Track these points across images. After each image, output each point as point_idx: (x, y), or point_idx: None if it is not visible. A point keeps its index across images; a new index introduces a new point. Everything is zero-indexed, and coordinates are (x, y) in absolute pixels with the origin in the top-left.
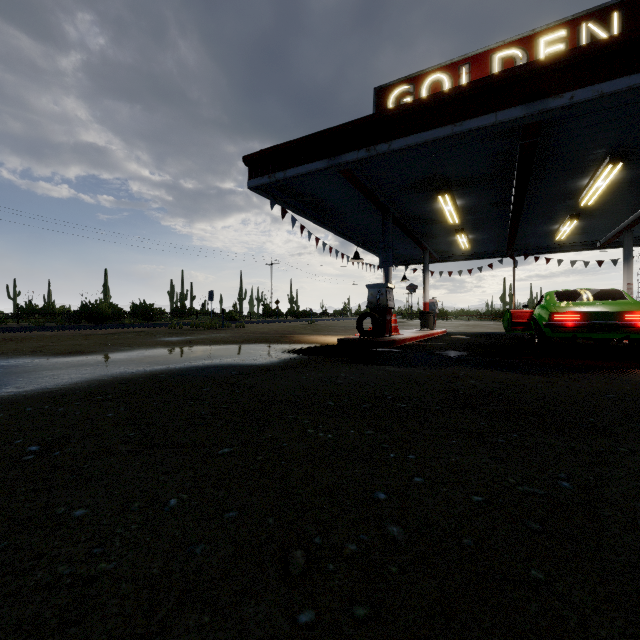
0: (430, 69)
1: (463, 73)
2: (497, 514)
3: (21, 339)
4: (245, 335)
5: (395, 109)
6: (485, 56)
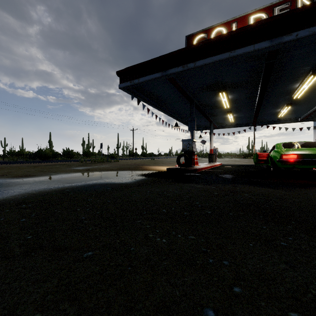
0: (216, 25)
1: (233, 27)
2: None
3: None
4: (118, 166)
5: (198, 44)
6: (245, 17)
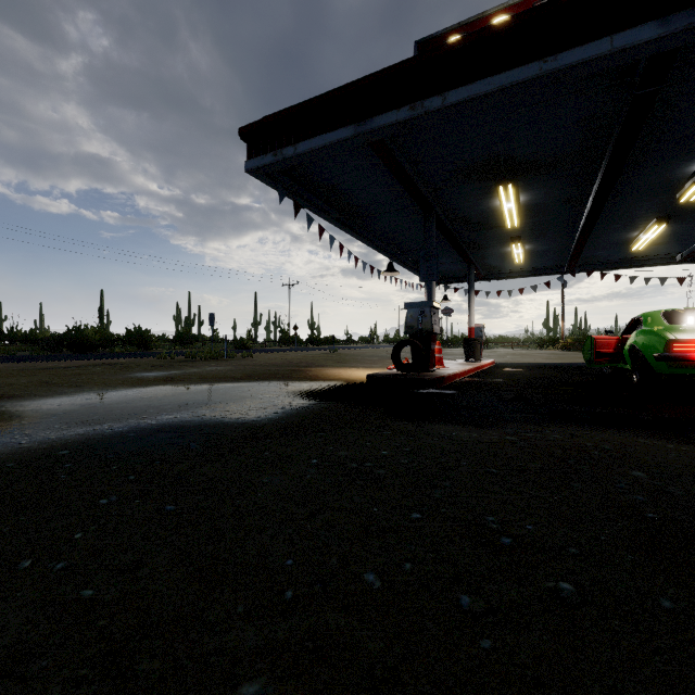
0: (493, 10)
1: None
2: None
3: None
4: (249, 368)
5: (453, 44)
6: None
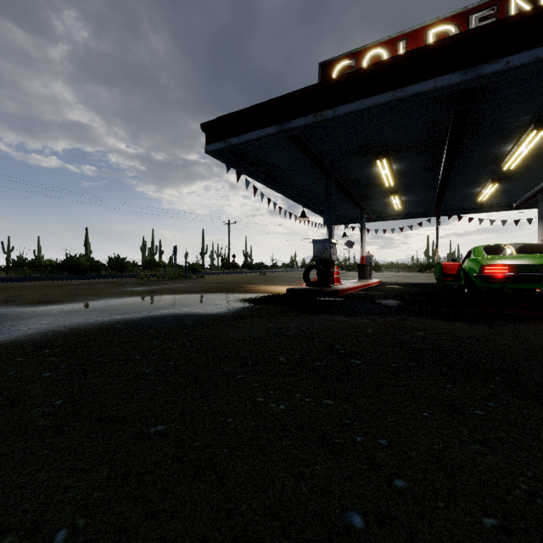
0: (370, 45)
1: (400, 48)
2: None
3: (0, 289)
4: (204, 285)
5: (340, 77)
6: (421, 32)
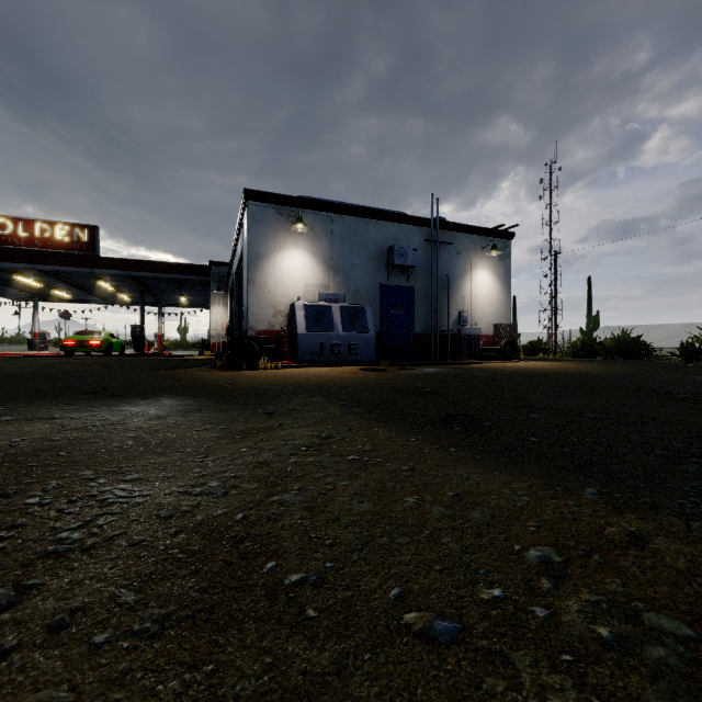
0: (0, 216)
1: (20, 225)
2: None
3: None
4: None
5: None
6: (32, 222)
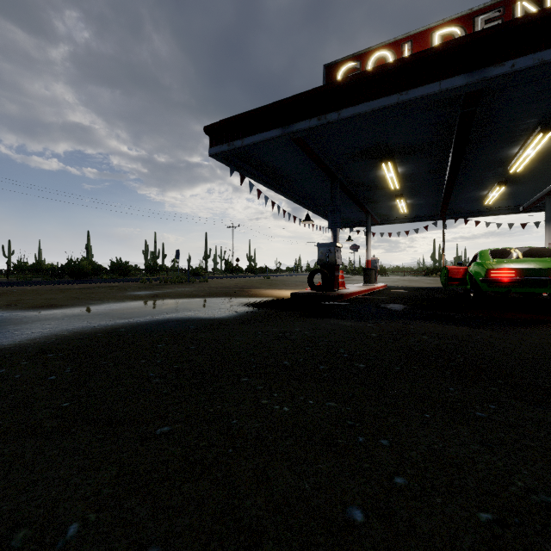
0: (375, 47)
1: (406, 50)
2: (522, 550)
3: (2, 293)
4: (207, 289)
5: (344, 80)
6: (426, 34)
